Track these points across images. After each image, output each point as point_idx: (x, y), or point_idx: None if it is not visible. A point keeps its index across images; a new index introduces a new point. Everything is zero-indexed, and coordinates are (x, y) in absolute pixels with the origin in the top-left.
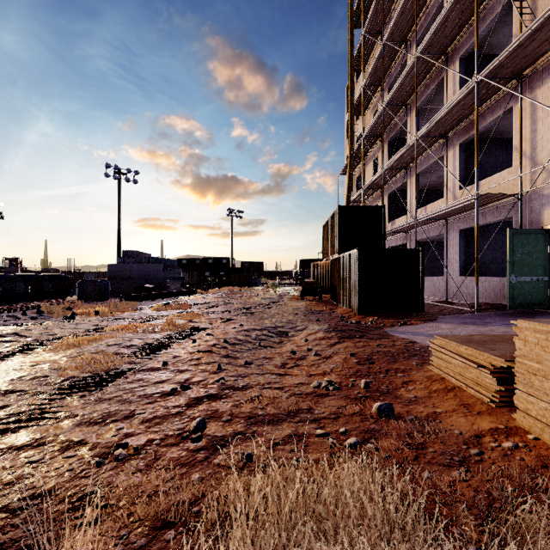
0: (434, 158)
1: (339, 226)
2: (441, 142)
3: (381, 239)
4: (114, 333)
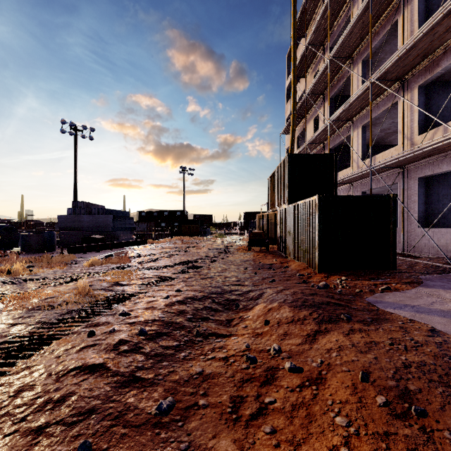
0: (385, 106)
1: (289, 175)
2: (395, 87)
3: (332, 188)
4: None
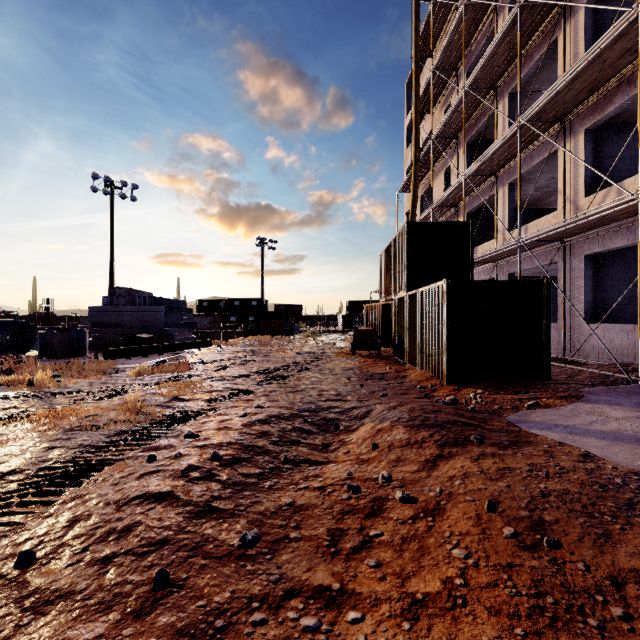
0: (540, 156)
1: (408, 251)
2: (554, 130)
3: (467, 269)
4: (6, 435)
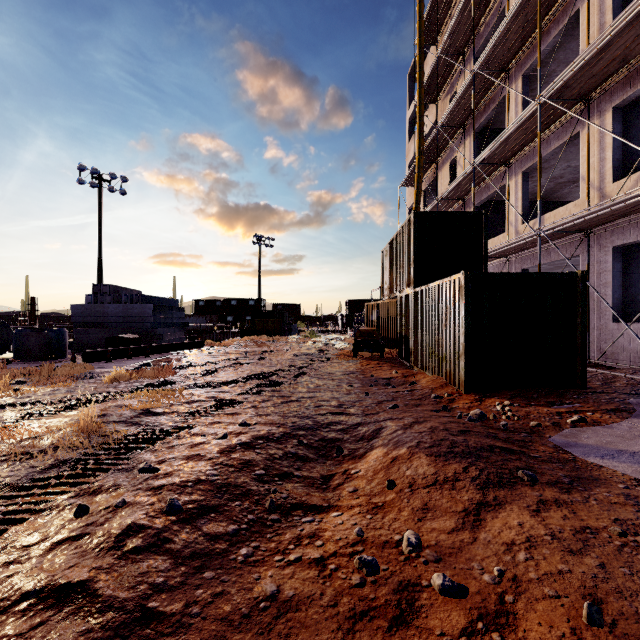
0: (559, 140)
1: (416, 243)
2: (576, 110)
3: (480, 264)
4: None
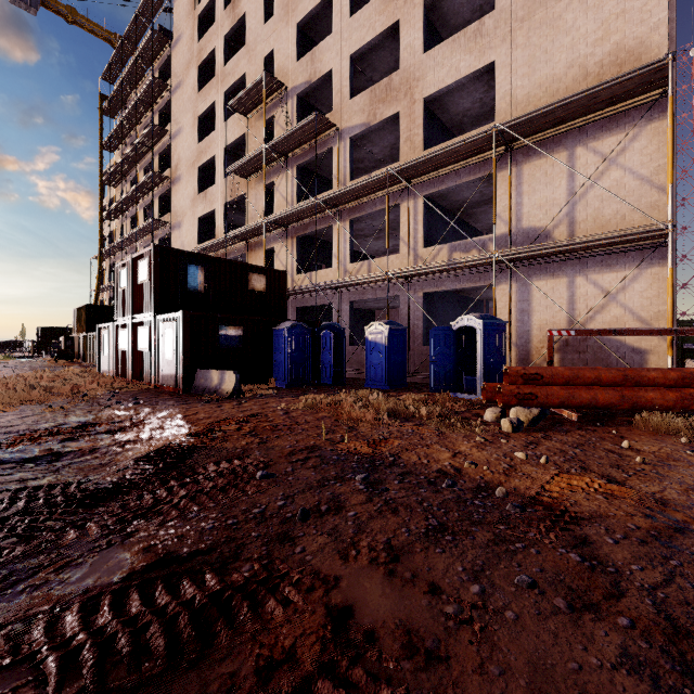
0: None
1: (87, 316)
2: None
3: None
4: None
